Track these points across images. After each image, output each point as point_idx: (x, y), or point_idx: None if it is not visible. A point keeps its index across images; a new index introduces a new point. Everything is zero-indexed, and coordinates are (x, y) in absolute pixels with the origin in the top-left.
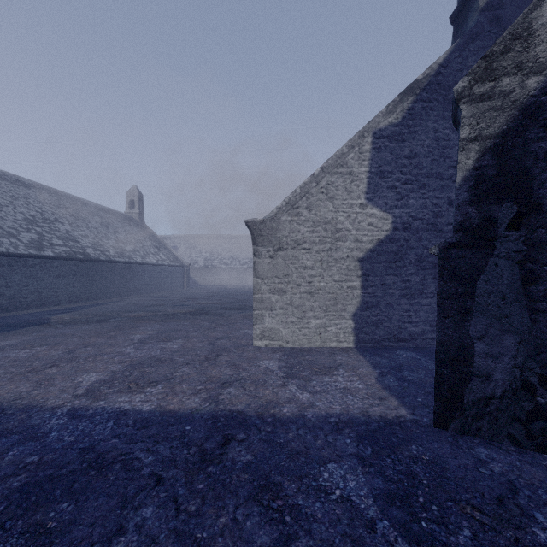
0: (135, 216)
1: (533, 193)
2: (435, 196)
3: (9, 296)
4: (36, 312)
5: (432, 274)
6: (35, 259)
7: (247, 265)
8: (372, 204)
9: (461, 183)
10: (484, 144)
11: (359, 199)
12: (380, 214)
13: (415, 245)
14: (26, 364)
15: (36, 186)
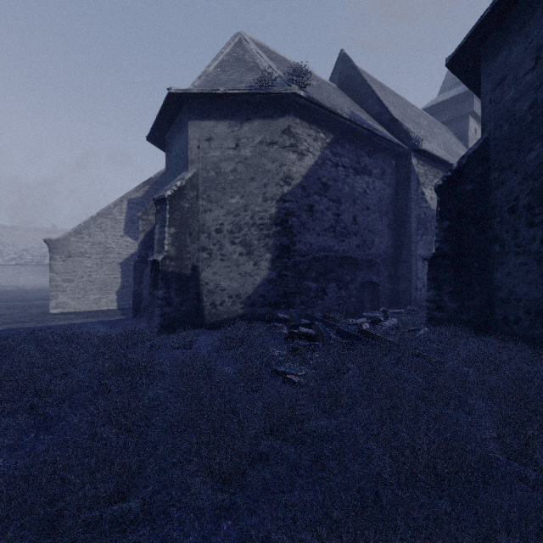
0: None
1: None
2: None
3: None
4: None
5: None
6: None
7: (15, 261)
8: (127, 236)
9: (140, 243)
10: (145, 233)
11: (120, 233)
12: (132, 241)
13: None
14: None
15: None
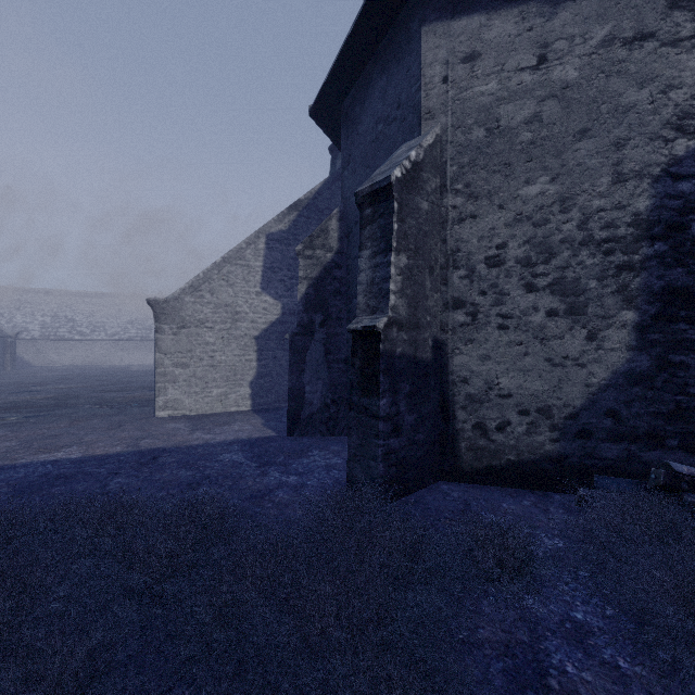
0: None
1: (329, 310)
2: None
3: None
4: None
5: None
6: None
7: (119, 336)
8: (266, 293)
9: (300, 300)
10: (309, 281)
11: (255, 288)
12: (272, 301)
13: None
14: None
15: None
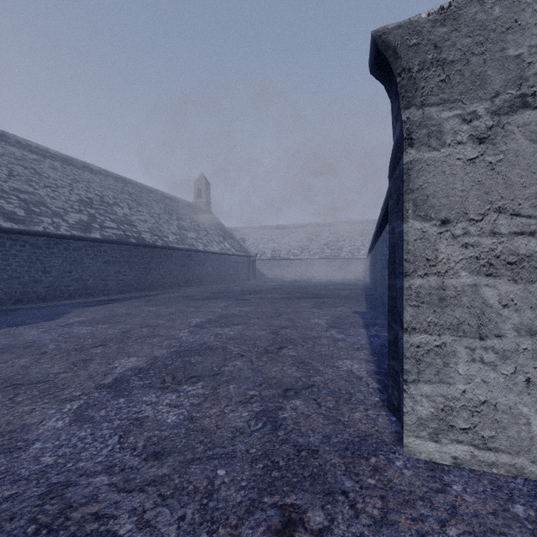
0: (202, 205)
1: None
2: None
3: (48, 283)
4: (72, 303)
5: None
6: (79, 241)
7: (318, 255)
8: None
9: None
10: None
11: None
12: None
13: None
14: None
15: (103, 173)
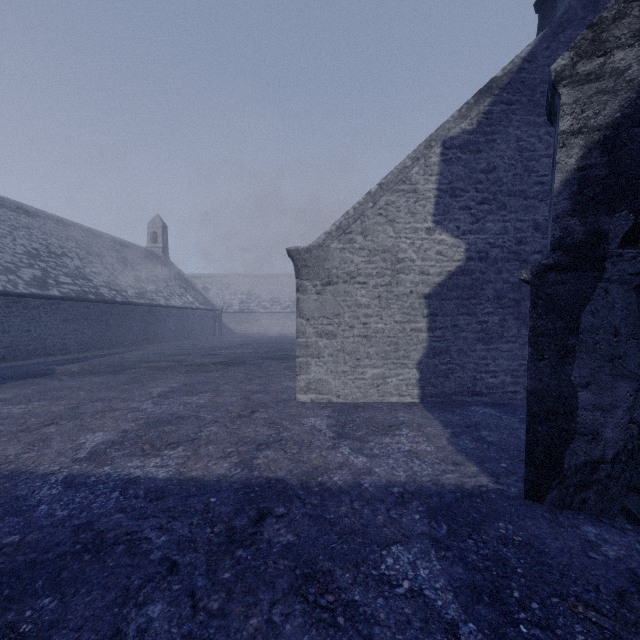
0: (158, 251)
1: None
2: (518, 218)
3: (7, 343)
4: (38, 362)
5: (513, 314)
6: (38, 299)
7: (290, 309)
8: (441, 229)
9: (560, 188)
10: (590, 137)
11: (425, 222)
12: (451, 240)
13: (494, 278)
14: (18, 422)
15: (40, 215)
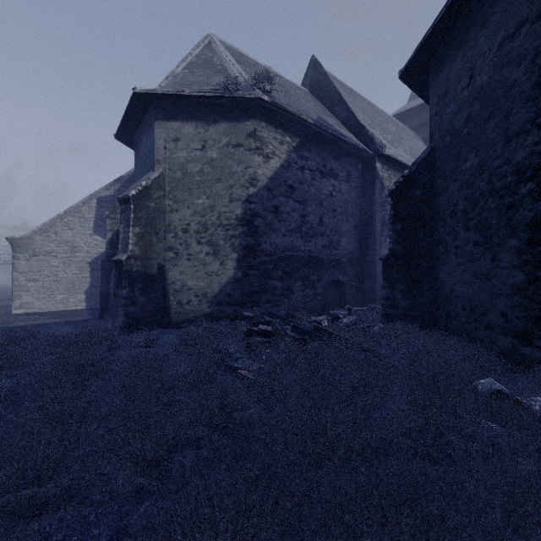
0: None
1: None
2: None
3: None
4: None
5: None
6: None
7: None
8: (97, 234)
9: (107, 242)
10: (113, 232)
11: (89, 231)
12: (102, 239)
13: None
14: None
15: None
